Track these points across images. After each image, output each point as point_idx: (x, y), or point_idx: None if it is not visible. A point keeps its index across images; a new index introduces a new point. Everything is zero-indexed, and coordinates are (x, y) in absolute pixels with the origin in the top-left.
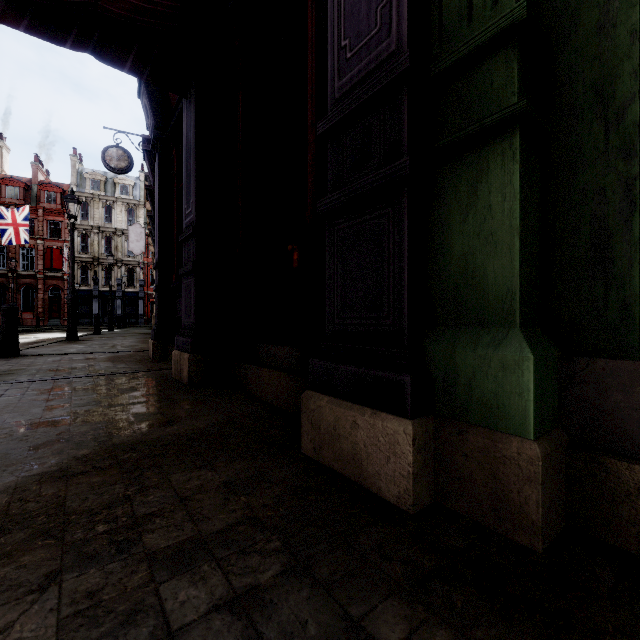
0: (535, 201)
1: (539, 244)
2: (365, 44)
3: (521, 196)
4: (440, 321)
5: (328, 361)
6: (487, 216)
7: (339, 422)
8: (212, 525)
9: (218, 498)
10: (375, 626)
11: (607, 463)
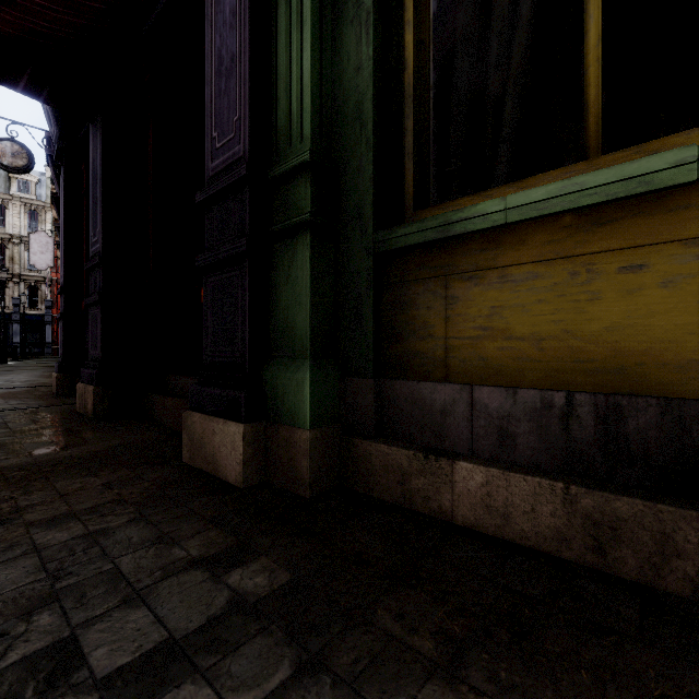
0: (328, 275)
1: (333, 303)
2: (227, 142)
3: (312, 273)
4: (275, 354)
5: (201, 386)
6: (296, 284)
7: (205, 432)
8: (84, 506)
9: (95, 492)
10: (176, 534)
11: (354, 442)
